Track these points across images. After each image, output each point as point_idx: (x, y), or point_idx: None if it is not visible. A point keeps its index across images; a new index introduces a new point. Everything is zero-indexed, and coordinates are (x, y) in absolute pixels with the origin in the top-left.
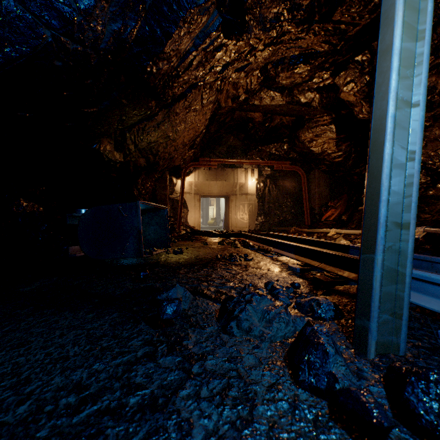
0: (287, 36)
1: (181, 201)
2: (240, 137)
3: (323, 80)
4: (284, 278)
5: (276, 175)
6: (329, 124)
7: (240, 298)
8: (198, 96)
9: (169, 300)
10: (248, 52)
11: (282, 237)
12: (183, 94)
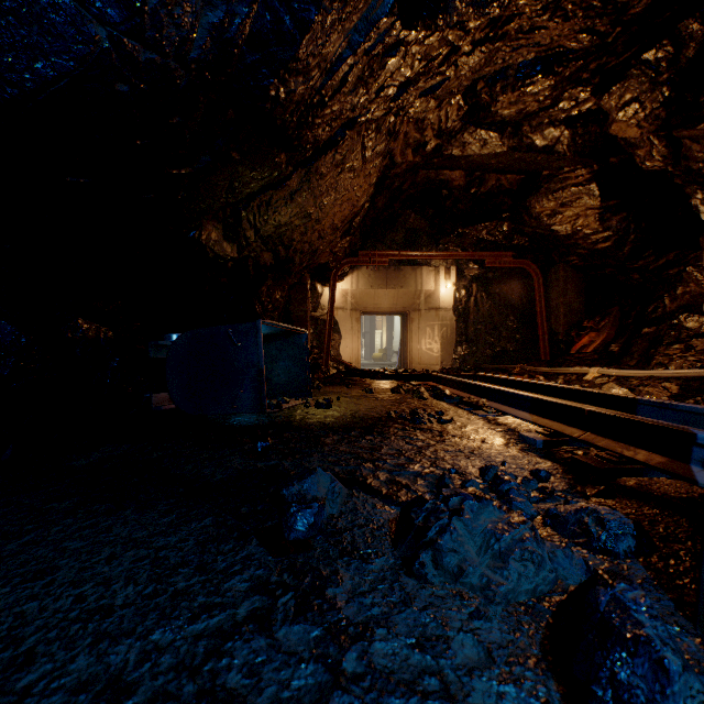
0: (514, 23)
1: (330, 321)
2: (426, 215)
3: (578, 103)
4: (516, 459)
5: (488, 276)
6: (587, 183)
7: (438, 502)
8: (357, 144)
9: (301, 503)
10: (444, 58)
11: (503, 381)
12: (331, 140)
